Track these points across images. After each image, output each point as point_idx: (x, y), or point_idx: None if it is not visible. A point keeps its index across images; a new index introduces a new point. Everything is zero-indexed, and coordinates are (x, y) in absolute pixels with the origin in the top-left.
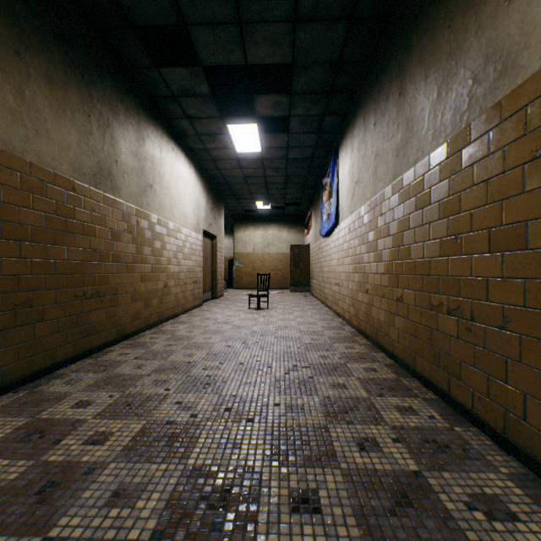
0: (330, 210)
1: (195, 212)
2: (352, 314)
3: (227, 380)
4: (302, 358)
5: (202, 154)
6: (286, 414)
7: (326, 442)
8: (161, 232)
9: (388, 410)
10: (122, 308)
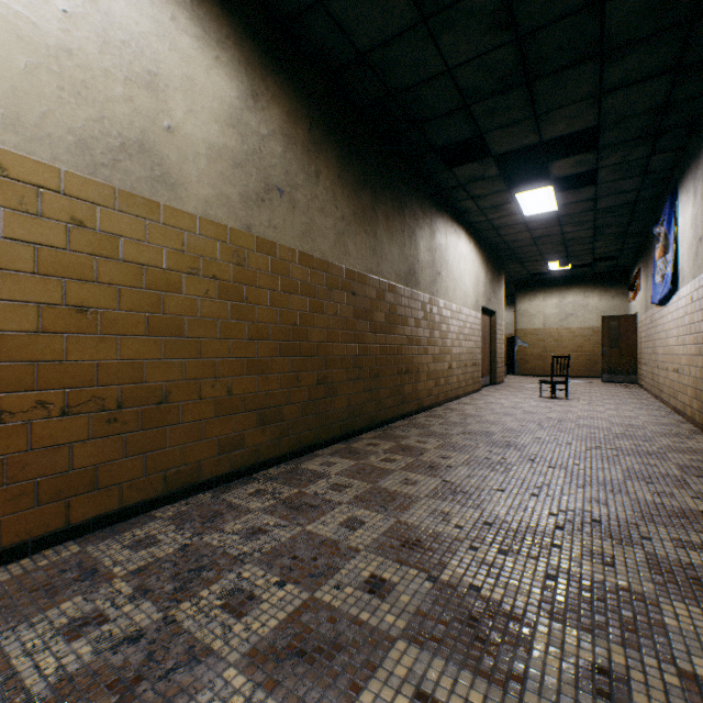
0: (666, 270)
1: (474, 289)
2: (694, 409)
3: (526, 446)
4: (607, 443)
5: (482, 225)
6: (584, 470)
7: (620, 486)
8: (445, 315)
9: (700, 485)
10: (420, 384)
